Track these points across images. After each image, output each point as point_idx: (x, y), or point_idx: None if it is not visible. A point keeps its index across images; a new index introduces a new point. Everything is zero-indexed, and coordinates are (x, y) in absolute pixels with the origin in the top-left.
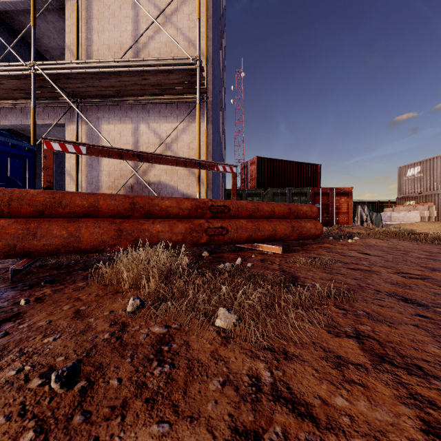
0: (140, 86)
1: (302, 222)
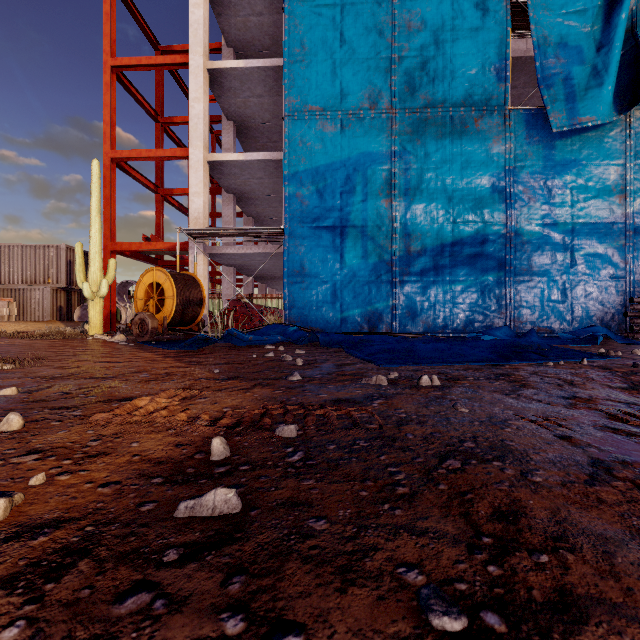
0: None
1: None
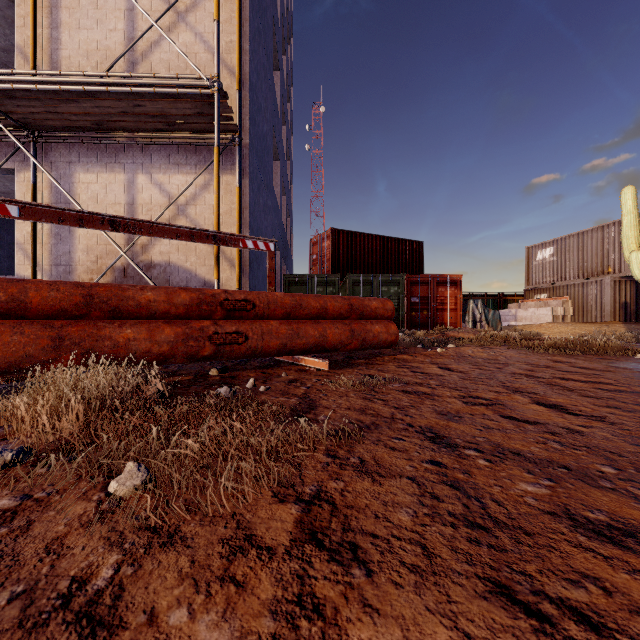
0: (134, 116)
1: (368, 325)
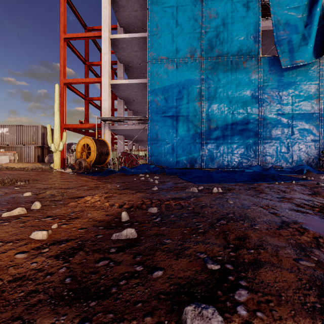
0: None
1: None
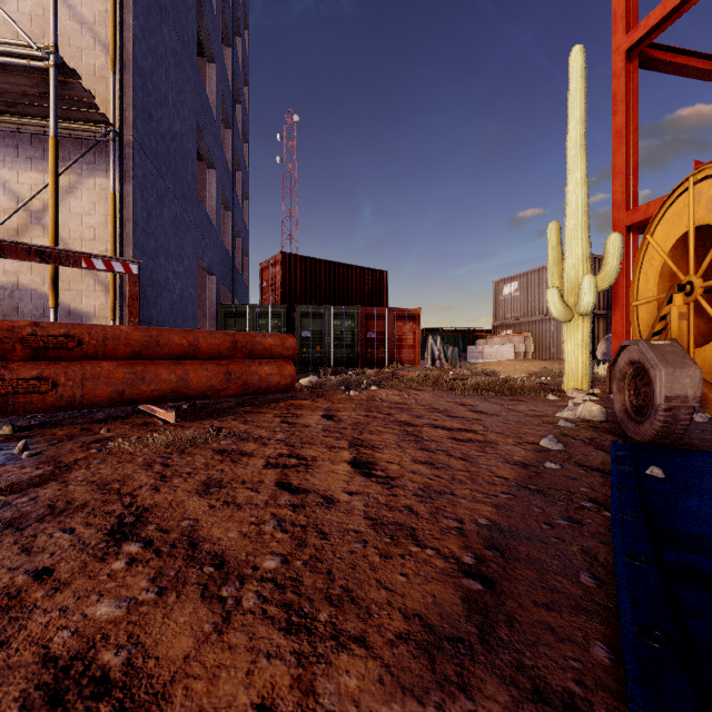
0: None
1: (254, 365)
